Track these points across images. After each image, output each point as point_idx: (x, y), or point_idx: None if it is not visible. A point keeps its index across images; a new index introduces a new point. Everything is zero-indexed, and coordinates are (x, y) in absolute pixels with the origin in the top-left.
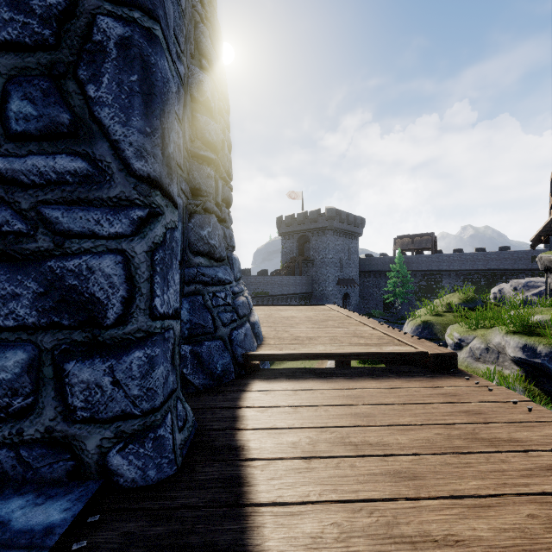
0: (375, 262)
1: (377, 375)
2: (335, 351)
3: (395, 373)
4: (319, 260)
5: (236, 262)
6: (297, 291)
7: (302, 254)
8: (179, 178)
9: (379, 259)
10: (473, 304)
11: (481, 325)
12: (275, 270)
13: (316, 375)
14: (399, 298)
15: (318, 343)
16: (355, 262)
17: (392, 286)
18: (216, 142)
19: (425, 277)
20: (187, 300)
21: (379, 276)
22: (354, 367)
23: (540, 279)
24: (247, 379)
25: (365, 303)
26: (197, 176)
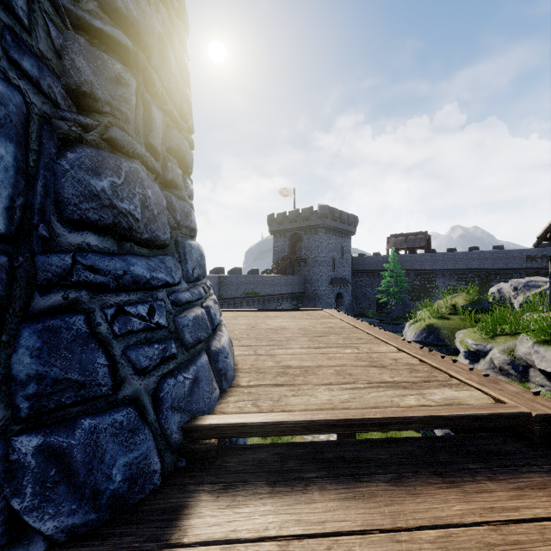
0: (368, 261)
1: (446, 467)
2: (360, 413)
3: (476, 457)
4: (312, 259)
5: (193, 252)
6: (289, 291)
7: (294, 253)
8: (2, 32)
9: (373, 258)
10: (481, 306)
11: (498, 331)
12: (266, 269)
13: (328, 469)
14: (393, 298)
15: (324, 385)
16: (348, 261)
17: (385, 286)
18: (140, 25)
19: (419, 276)
20: (33, 328)
21: (373, 275)
22: (395, 440)
23: (540, 278)
24: (184, 487)
25: (358, 303)
26: (83, 66)
